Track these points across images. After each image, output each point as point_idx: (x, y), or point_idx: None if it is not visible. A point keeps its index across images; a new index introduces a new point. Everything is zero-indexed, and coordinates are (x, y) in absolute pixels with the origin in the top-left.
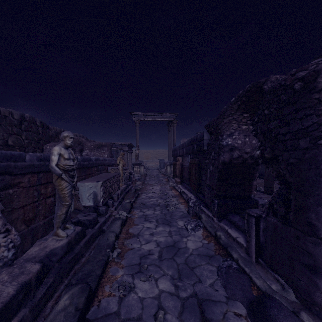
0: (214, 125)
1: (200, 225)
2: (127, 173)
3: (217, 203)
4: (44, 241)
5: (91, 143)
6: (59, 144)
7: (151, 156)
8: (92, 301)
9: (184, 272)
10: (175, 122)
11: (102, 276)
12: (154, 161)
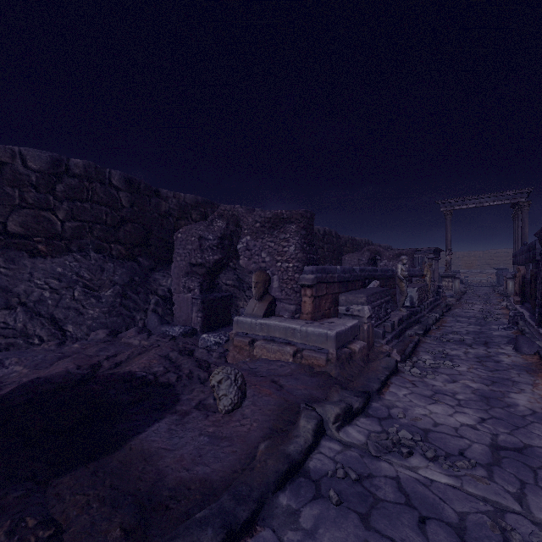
0: (538, 237)
1: (514, 327)
2: (435, 286)
3: (538, 312)
4: (395, 312)
5: (390, 253)
6: (356, 254)
7: (478, 262)
8: (426, 334)
9: (482, 337)
10: (526, 203)
11: (428, 331)
12: (484, 271)
